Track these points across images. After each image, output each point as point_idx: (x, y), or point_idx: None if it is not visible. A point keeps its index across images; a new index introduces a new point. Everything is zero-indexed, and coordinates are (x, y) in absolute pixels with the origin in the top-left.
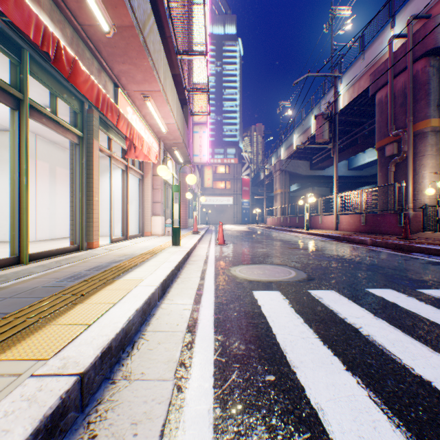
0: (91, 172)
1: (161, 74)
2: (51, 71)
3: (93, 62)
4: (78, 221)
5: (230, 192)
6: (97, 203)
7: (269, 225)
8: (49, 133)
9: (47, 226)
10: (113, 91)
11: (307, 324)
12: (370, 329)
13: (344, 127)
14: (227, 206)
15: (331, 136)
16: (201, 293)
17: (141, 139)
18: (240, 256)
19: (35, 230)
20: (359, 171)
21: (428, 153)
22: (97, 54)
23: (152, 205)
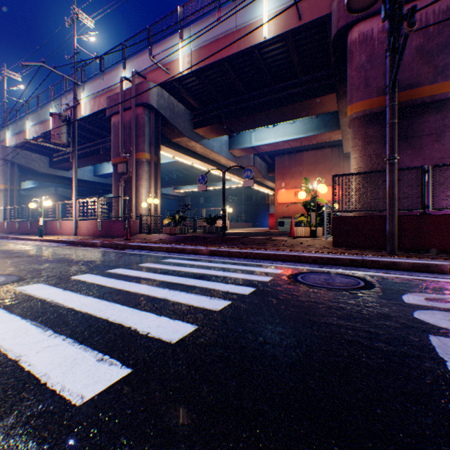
0: None
1: None
2: None
3: None
4: None
5: None
6: None
7: None
8: None
9: None
10: None
11: (2, 307)
12: (56, 297)
13: (89, 134)
14: None
15: (72, 141)
16: None
17: None
18: None
19: None
20: (106, 179)
21: (145, 177)
22: None
23: None
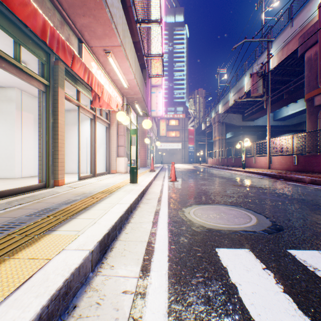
0: (57, 117)
1: (120, 30)
2: (11, 17)
3: (55, 13)
4: (45, 161)
5: (179, 139)
6: (63, 145)
7: (210, 164)
8: (32, 89)
9: (32, 165)
10: (77, 46)
11: None
12: None
13: (272, 85)
14: (177, 150)
15: (264, 91)
16: (151, 251)
17: (100, 87)
18: (192, 194)
19: (21, 169)
20: (282, 121)
21: None
22: (58, 5)
23: (116, 148)
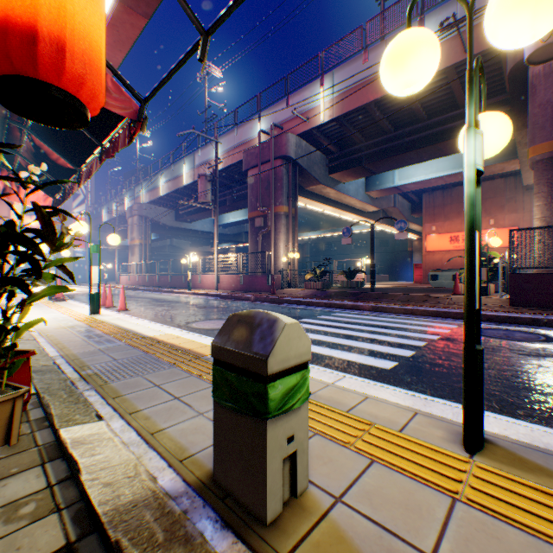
0: None
1: None
2: None
3: None
4: None
5: None
6: None
7: (128, 285)
8: None
9: None
10: None
11: None
12: None
13: None
14: (47, 257)
15: (214, 198)
16: None
17: (68, 192)
18: (175, 318)
19: None
20: (224, 229)
21: (283, 231)
22: None
23: None
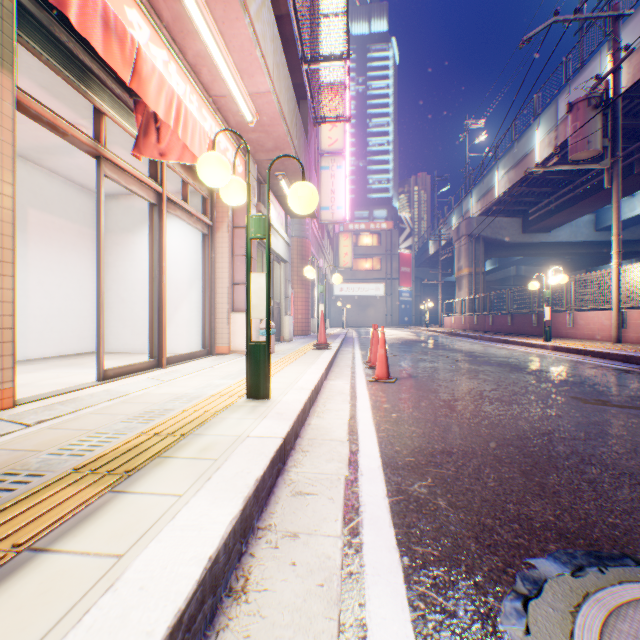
0: None
1: None
2: None
3: None
4: None
5: (380, 275)
6: (5, 267)
7: (450, 328)
8: None
9: None
10: None
11: None
12: None
13: None
14: (376, 298)
15: (606, 144)
16: None
17: (123, 42)
18: (475, 454)
19: None
20: None
21: None
22: None
23: (230, 290)
